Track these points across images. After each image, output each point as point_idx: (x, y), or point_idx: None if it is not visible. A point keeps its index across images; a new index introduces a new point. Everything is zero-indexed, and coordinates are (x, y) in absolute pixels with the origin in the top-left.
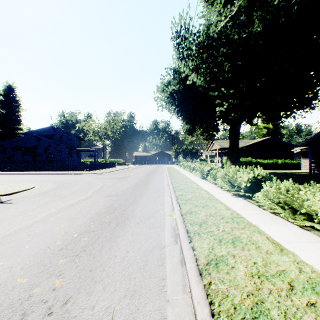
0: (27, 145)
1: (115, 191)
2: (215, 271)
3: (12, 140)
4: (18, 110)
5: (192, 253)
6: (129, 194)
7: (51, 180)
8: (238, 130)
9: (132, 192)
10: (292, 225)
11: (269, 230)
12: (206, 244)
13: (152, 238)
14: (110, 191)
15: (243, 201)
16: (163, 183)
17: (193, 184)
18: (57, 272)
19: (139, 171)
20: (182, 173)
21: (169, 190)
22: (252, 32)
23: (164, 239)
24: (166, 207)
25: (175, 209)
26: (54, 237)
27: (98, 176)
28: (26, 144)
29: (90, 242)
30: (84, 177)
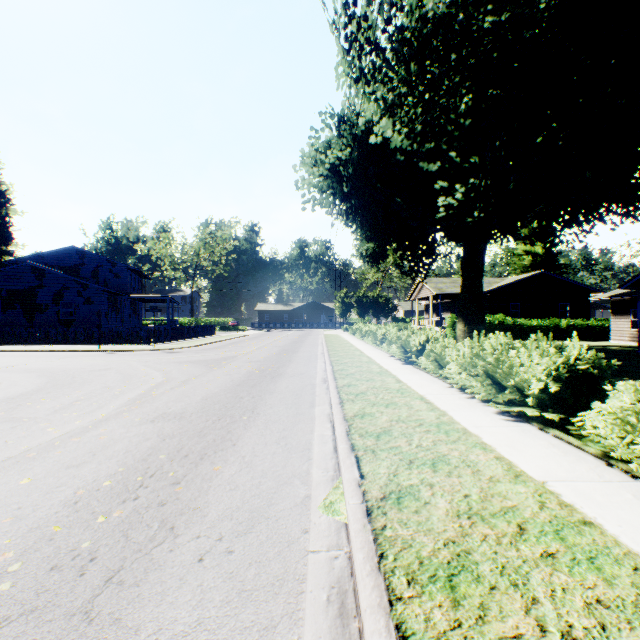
0: (14, 287)
1: (183, 400)
2: None
3: None
4: (6, 213)
5: None
6: (216, 412)
7: (41, 368)
8: (481, 254)
9: (228, 403)
10: None
11: None
12: None
13: None
14: (170, 402)
15: (544, 437)
16: (314, 374)
17: (388, 379)
18: None
19: (264, 343)
20: (357, 349)
21: (327, 397)
22: (533, 2)
23: None
24: (315, 462)
25: (344, 479)
26: None
27: (163, 357)
28: (10, 285)
29: None
30: (129, 360)
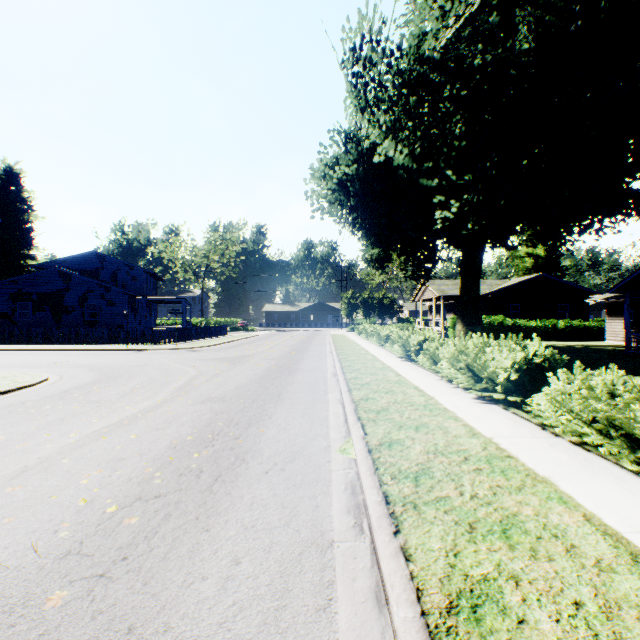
0: (43, 290)
1: (220, 389)
2: (476, 639)
3: (11, 280)
4: (28, 219)
5: (406, 569)
6: (250, 397)
7: (87, 364)
8: (478, 260)
9: (257, 391)
10: (635, 479)
11: (583, 493)
12: (438, 538)
13: (301, 516)
14: (210, 390)
15: (504, 413)
16: (325, 370)
17: (389, 373)
18: (35, 639)
19: (275, 343)
20: (363, 349)
21: (337, 387)
22: (514, 49)
23: (330, 519)
24: (332, 428)
25: (353, 436)
26: (57, 515)
27: (188, 355)
28: (40, 288)
29: (143, 530)
30: (159, 357)
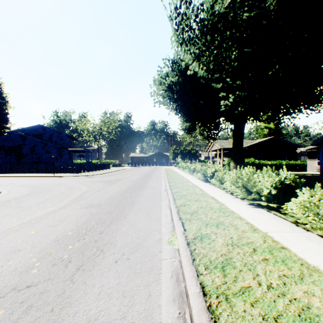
0: (11, 145)
1: (99, 198)
2: None
3: None
4: (5, 108)
5: None
6: (115, 204)
7: (28, 184)
8: (242, 128)
9: (120, 200)
10: None
11: None
12: None
13: (136, 307)
14: (93, 199)
15: (269, 214)
16: (160, 187)
17: (196, 189)
18: None
19: (135, 173)
20: (181, 175)
21: (167, 197)
22: (266, 7)
23: (159, 310)
24: (163, 225)
25: (176, 231)
26: None
27: (86, 179)
28: (9, 144)
29: None
30: (70, 180)
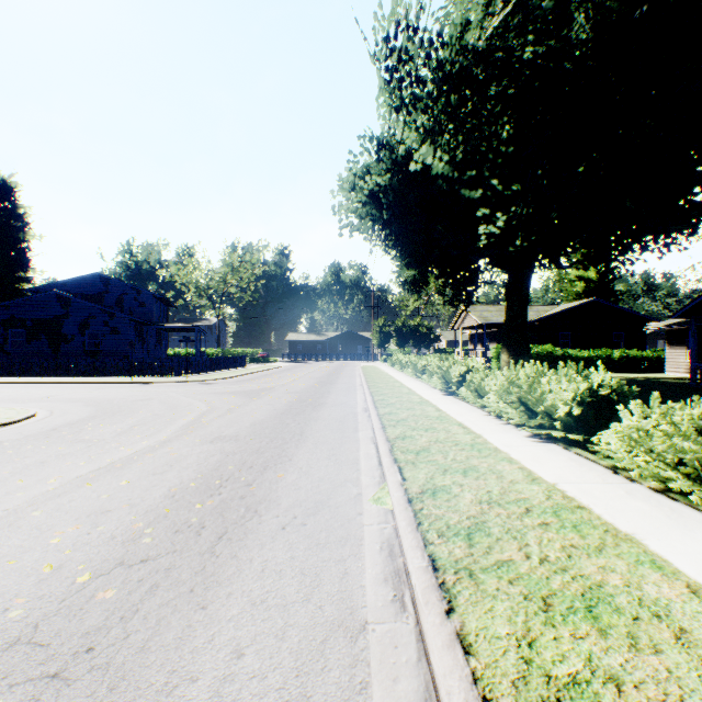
0: (39, 316)
1: (233, 426)
2: None
3: (2, 305)
4: (24, 238)
5: (465, 668)
6: (268, 435)
7: (84, 398)
8: (526, 282)
9: (276, 428)
10: None
11: (680, 555)
12: (505, 620)
13: (325, 587)
14: (222, 427)
15: (566, 454)
16: (355, 404)
17: (428, 408)
18: None
19: (299, 375)
20: (397, 381)
21: (369, 424)
22: (570, 38)
23: (363, 591)
24: (363, 472)
25: (389, 481)
26: (11, 587)
27: (200, 388)
28: (35, 314)
29: (120, 608)
30: (167, 391)
